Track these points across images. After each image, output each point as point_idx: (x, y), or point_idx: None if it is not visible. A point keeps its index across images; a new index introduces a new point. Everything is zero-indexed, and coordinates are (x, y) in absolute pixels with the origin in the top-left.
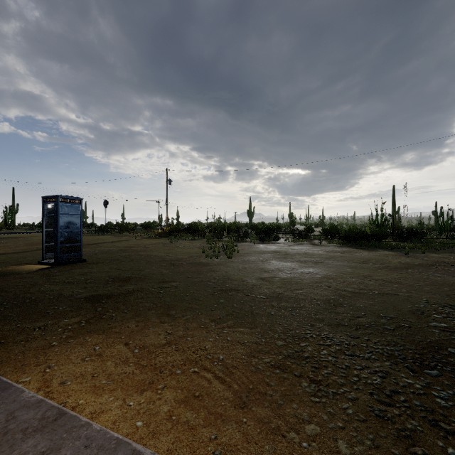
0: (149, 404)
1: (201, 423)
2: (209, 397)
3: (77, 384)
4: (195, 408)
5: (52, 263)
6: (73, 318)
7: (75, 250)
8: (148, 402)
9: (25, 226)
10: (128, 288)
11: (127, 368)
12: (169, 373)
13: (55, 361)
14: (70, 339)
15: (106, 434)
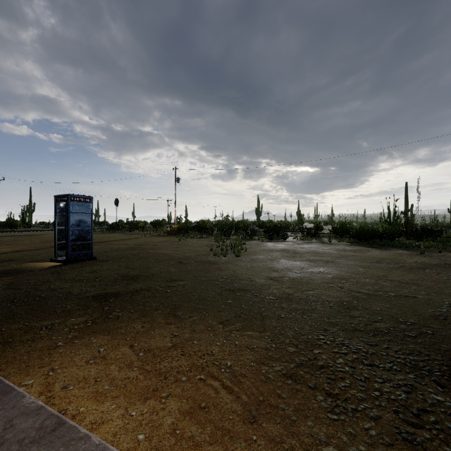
0: (152, 415)
1: (207, 439)
2: (216, 408)
3: (79, 390)
4: (200, 421)
5: (64, 260)
6: (80, 318)
7: (85, 248)
8: (151, 413)
9: (41, 224)
10: (135, 286)
11: (131, 373)
12: (174, 380)
13: (58, 363)
14: (75, 339)
15: (105, 449)
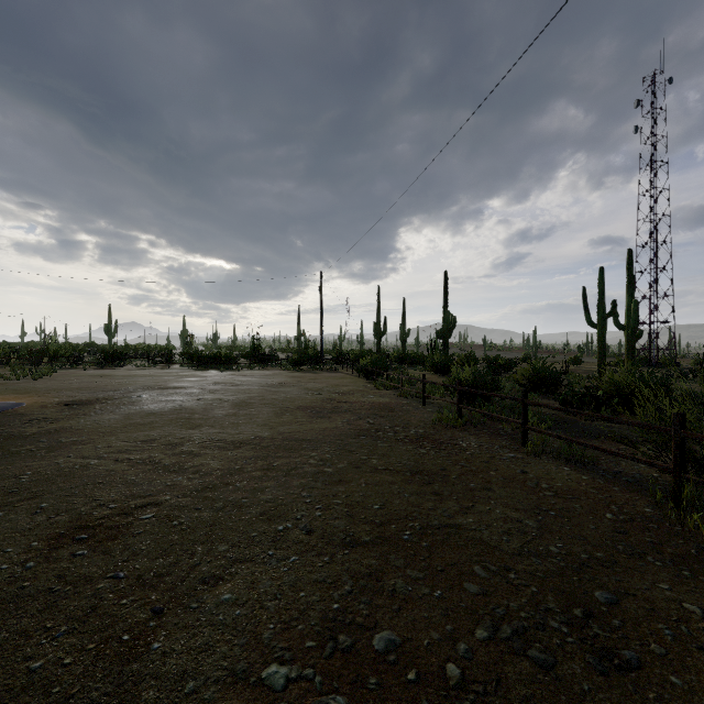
0: None
1: None
2: None
3: None
4: None
5: None
6: None
7: None
8: None
9: None
10: None
11: None
12: None
13: None
14: None
15: None
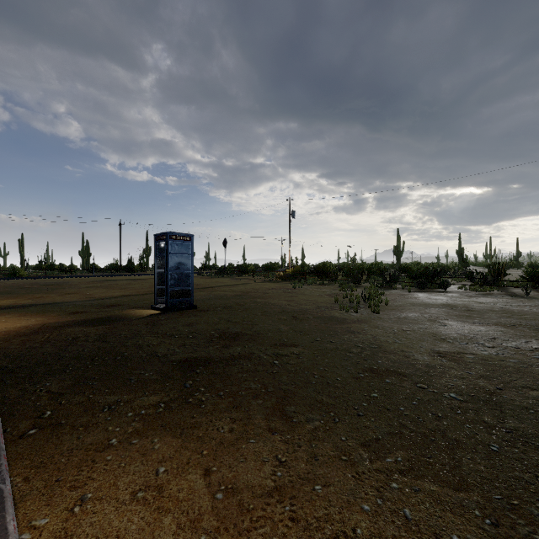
0: None
1: None
2: None
3: None
4: None
5: (163, 308)
6: (152, 396)
7: (185, 295)
8: None
9: None
10: (233, 351)
11: None
12: None
13: (95, 486)
14: (134, 437)
15: None
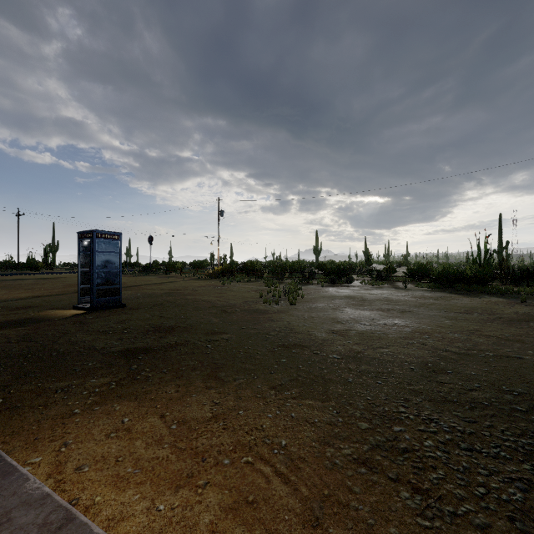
0: (185, 510)
1: None
2: (267, 504)
3: (95, 472)
4: (247, 521)
5: (88, 308)
6: (102, 378)
7: (113, 293)
8: (184, 507)
9: (65, 265)
10: (170, 340)
11: (160, 452)
12: (214, 462)
13: (73, 436)
14: (95, 406)
15: None
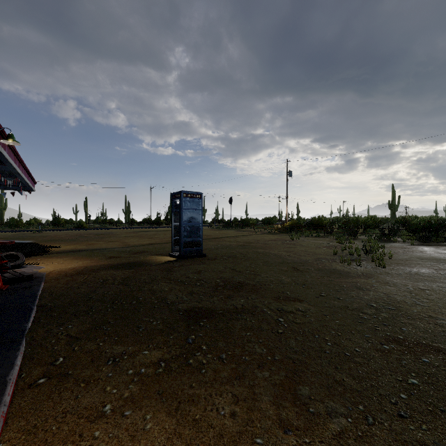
0: None
1: None
2: None
3: None
4: None
5: (177, 256)
6: (155, 351)
7: (196, 245)
8: None
9: None
10: (236, 302)
11: None
12: None
13: None
14: (128, 405)
15: None
